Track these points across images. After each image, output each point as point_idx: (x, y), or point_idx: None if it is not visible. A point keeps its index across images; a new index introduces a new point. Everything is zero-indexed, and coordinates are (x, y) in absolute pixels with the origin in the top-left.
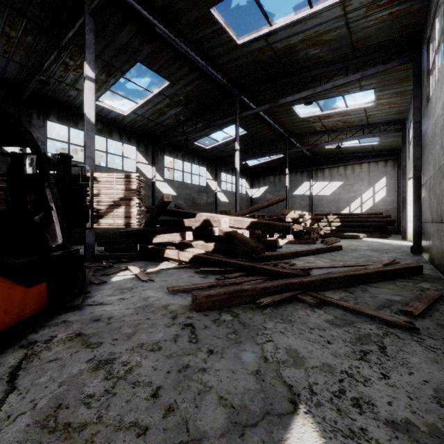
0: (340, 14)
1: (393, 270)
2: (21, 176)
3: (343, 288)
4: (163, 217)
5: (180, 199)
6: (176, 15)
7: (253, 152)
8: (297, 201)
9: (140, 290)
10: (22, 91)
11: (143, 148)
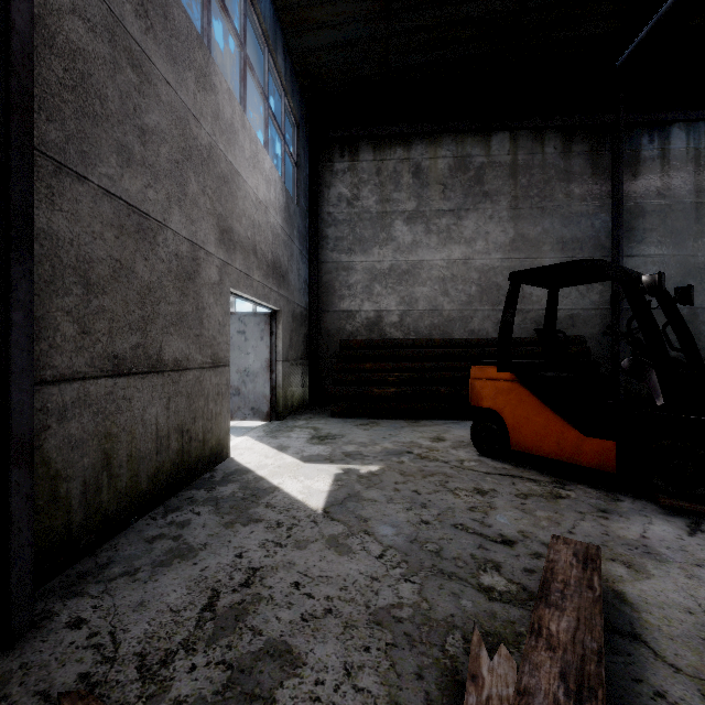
0: None
1: None
2: None
3: None
4: None
5: None
6: None
7: None
8: None
9: None
10: None
11: None
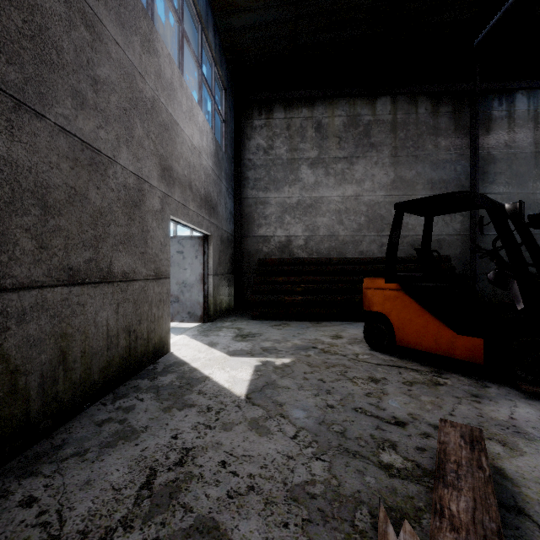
0: None
1: None
2: None
3: None
4: None
5: None
6: None
7: None
8: None
9: None
10: None
11: None
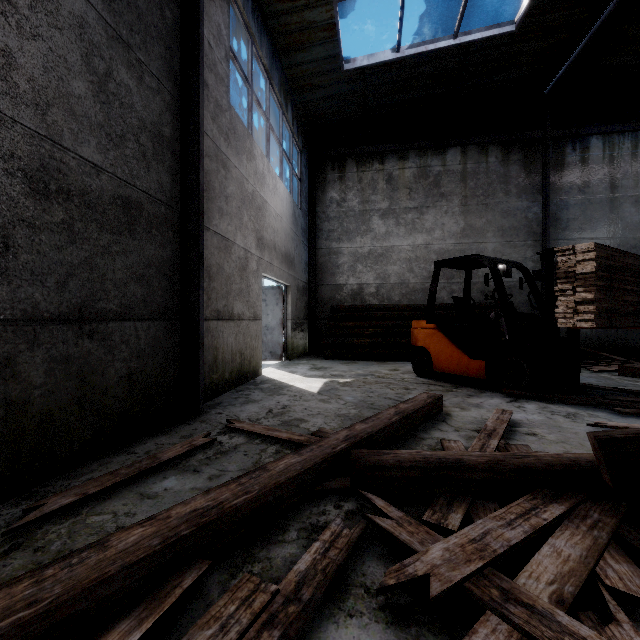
0: None
1: None
2: None
3: None
4: None
5: None
6: None
7: None
8: None
9: (550, 416)
10: None
11: None
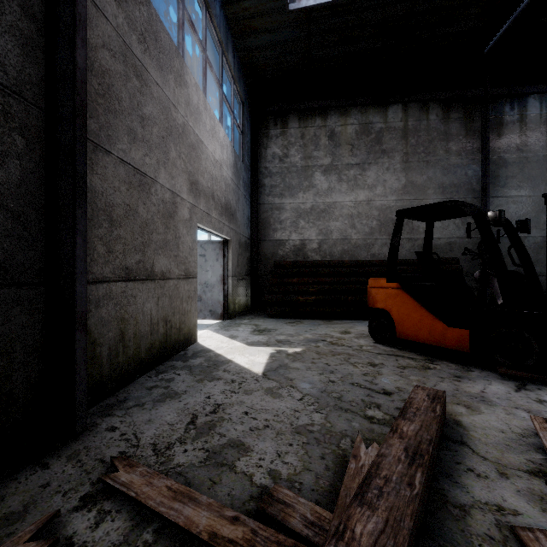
0: None
1: None
2: None
3: None
4: None
5: None
6: None
7: None
8: None
9: None
10: None
11: None
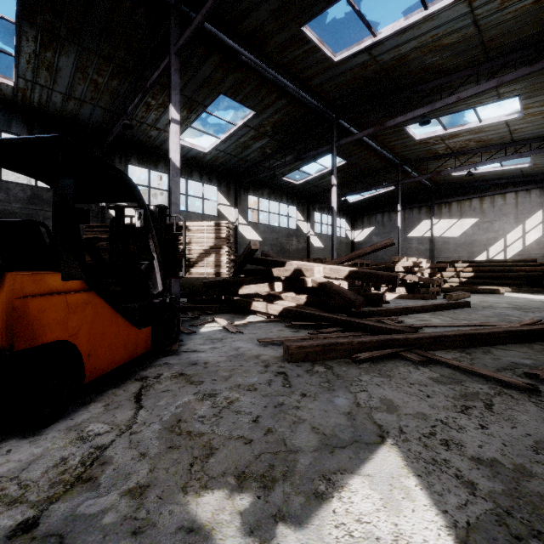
0: (465, 11)
1: (530, 330)
2: (123, 227)
3: (459, 348)
4: (246, 266)
5: (265, 245)
6: (263, 39)
7: (355, 186)
8: (413, 245)
9: (230, 341)
10: (106, 136)
11: (224, 187)
